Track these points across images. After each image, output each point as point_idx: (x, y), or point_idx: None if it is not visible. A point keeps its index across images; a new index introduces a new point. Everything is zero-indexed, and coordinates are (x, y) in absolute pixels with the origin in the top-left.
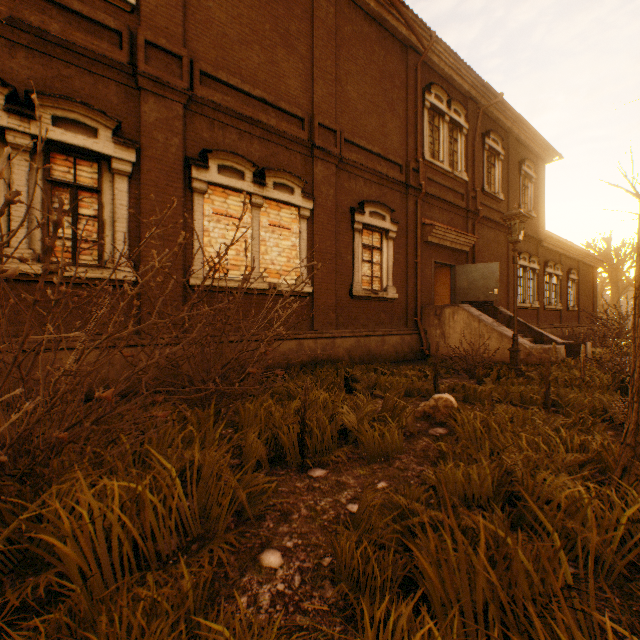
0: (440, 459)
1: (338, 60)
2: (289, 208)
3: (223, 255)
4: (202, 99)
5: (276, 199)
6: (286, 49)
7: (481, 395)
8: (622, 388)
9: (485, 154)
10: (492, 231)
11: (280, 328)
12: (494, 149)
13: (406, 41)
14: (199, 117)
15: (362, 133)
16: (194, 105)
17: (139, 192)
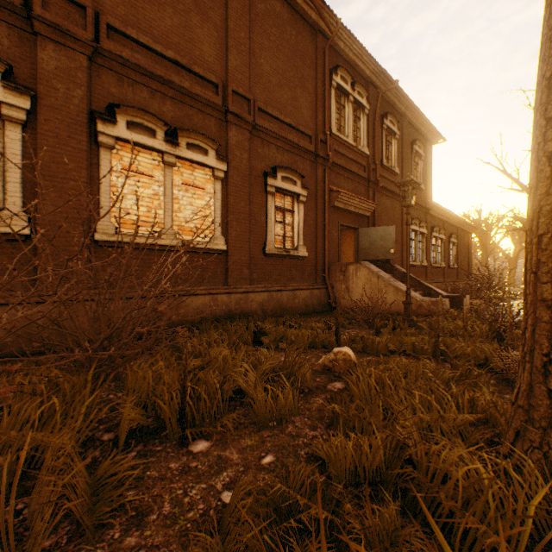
0: (334, 422)
1: (252, 34)
2: (203, 169)
3: (112, 206)
4: (109, 53)
5: (189, 159)
6: (200, 16)
7: (378, 346)
8: (498, 336)
9: (384, 133)
10: (389, 199)
11: (167, 285)
12: (391, 129)
13: (315, 25)
14: (106, 71)
15: (275, 104)
16: (100, 58)
17: (36, 142)
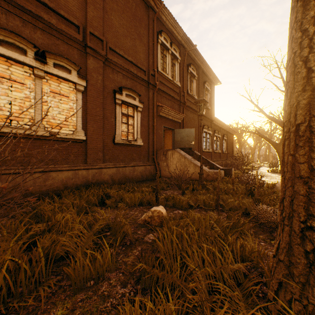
0: (142, 277)
1: None
2: (68, 83)
3: None
4: None
5: (56, 74)
6: None
7: (183, 203)
8: (250, 192)
9: (189, 75)
10: (192, 113)
11: None
12: (193, 73)
13: (148, 2)
14: None
15: (121, 47)
16: None
17: None
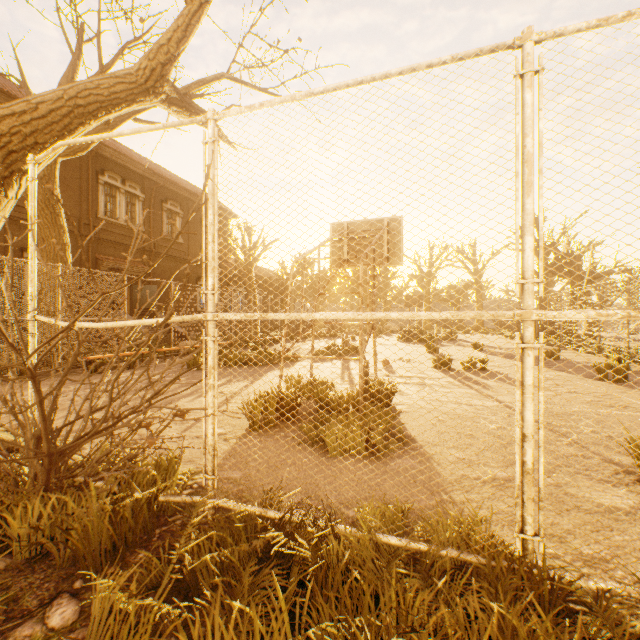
0: None
1: None
2: None
3: None
4: None
5: None
6: None
7: None
8: None
9: (165, 213)
10: (173, 263)
11: None
12: (174, 210)
13: None
14: None
15: None
16: None
17: None
